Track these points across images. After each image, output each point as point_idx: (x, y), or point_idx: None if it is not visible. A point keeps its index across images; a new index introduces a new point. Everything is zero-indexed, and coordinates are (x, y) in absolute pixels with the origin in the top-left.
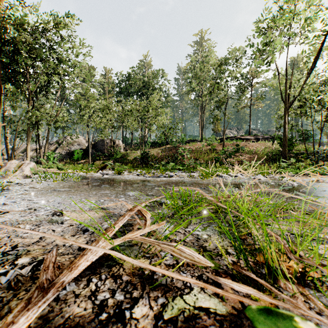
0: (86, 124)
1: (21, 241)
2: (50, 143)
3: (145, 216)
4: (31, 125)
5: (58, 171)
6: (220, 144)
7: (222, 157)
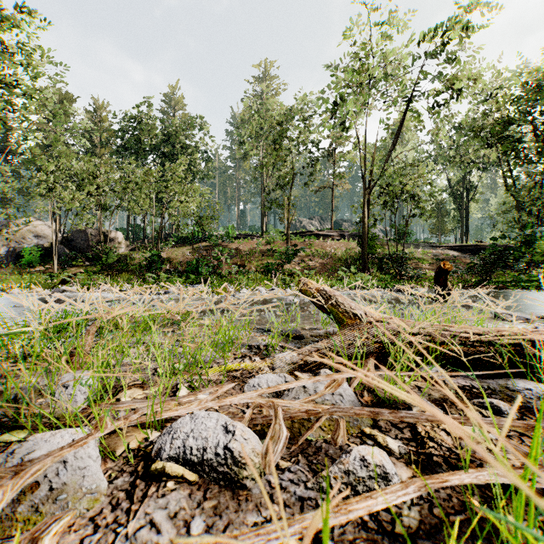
0: None
1: None
2: None
3: None
4: None
5: None
6: (286, 243)
7: (278, 263)
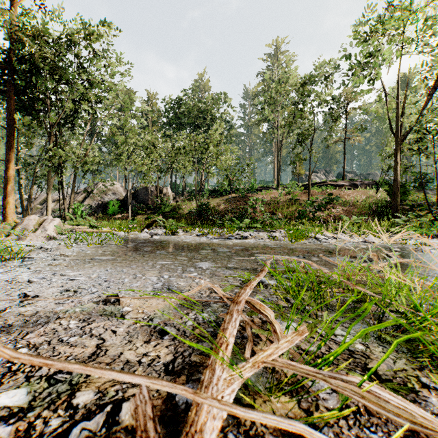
0: (124, 167)
1: (70, 352)
2: (77, 191)
3: (265, 313)
4: (53, 168)
5: (89, 230)
6: (304, 193)
7: (309, 210)
